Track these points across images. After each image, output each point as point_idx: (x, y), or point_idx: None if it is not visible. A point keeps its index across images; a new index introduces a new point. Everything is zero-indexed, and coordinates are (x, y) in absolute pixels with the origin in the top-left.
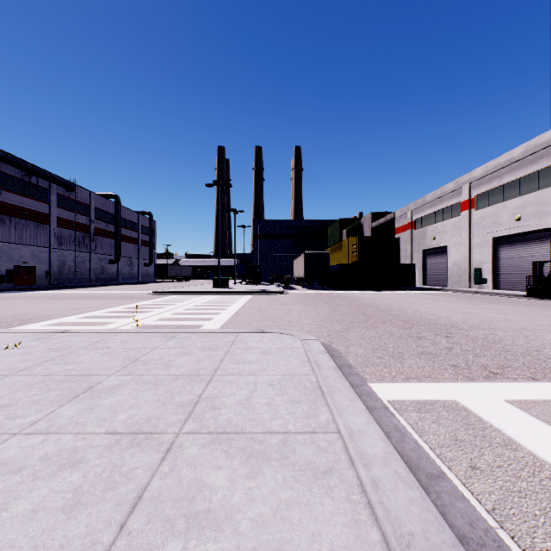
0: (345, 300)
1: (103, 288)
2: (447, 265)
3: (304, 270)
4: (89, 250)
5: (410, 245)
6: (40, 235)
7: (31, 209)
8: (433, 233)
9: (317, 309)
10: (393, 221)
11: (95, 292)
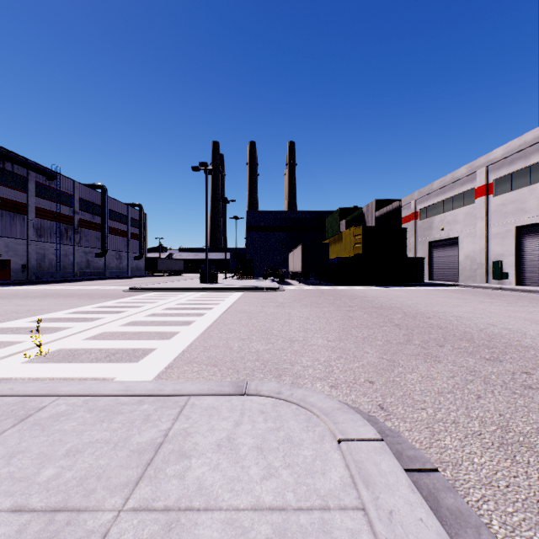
0: (355, 300)
1: (81, 284)
2: (458, 258)
3: (301, 264)
4: (72, 243)
5: (414, 237)
6: (15, 226)
7: (5, 198)
8: (441, 224)
9: (325, 315)
10: (399, 210)
11: (66, 288)
